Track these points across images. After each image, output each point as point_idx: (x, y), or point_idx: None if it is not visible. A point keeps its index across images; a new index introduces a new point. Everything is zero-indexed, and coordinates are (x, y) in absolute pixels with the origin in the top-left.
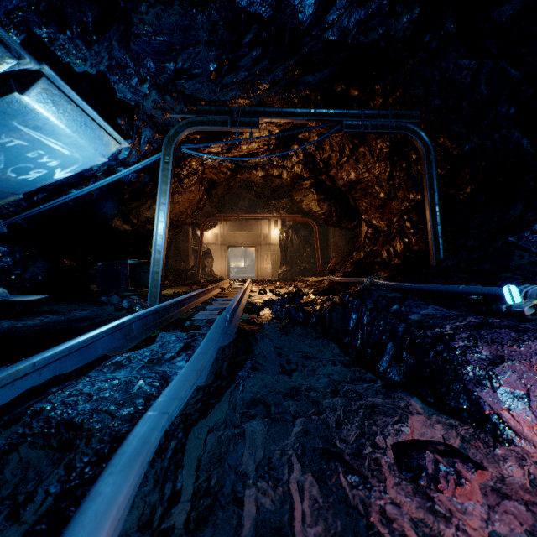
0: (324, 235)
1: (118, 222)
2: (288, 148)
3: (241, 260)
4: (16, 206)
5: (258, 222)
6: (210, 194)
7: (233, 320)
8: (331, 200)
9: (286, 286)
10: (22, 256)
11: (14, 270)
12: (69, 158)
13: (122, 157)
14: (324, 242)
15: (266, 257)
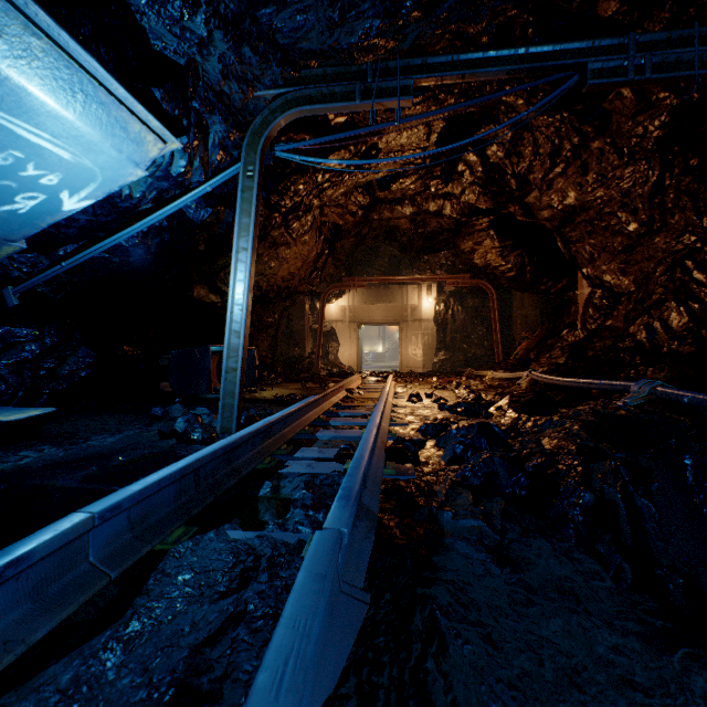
0: (504, 305)
1: (202, 291)
2: (456, 159)
3: (377, 343)
4: (32, 265)
5: (402, 289)
6: (333, 247)
7: (363, 497)
8: (524, 248)
9: (451, 386)
10: (54, 341)
11: (44, 363)
12: (74, 168)
13: (176, 171)
14: (504, 315)
15: (414, 339)
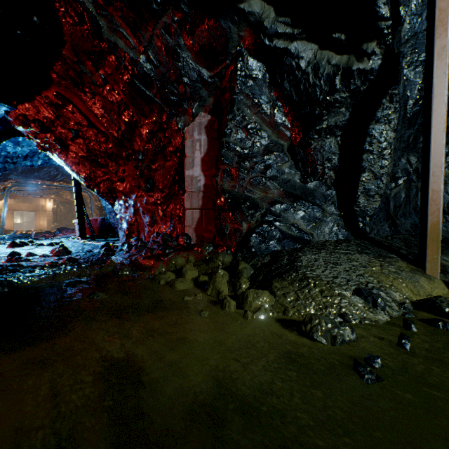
0: None
1: None
2: None
3: (17, 217)
4: None
5: (37, 198)
6: None
7: None
8: None
9: None
10: None
11: None
12: None
13: None
14: None
15: (43, 218)
